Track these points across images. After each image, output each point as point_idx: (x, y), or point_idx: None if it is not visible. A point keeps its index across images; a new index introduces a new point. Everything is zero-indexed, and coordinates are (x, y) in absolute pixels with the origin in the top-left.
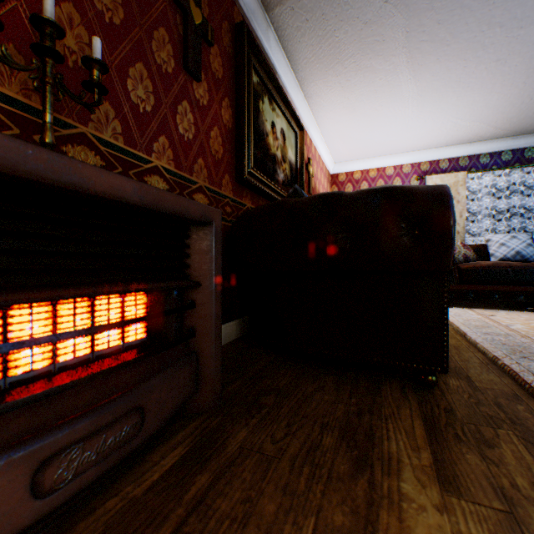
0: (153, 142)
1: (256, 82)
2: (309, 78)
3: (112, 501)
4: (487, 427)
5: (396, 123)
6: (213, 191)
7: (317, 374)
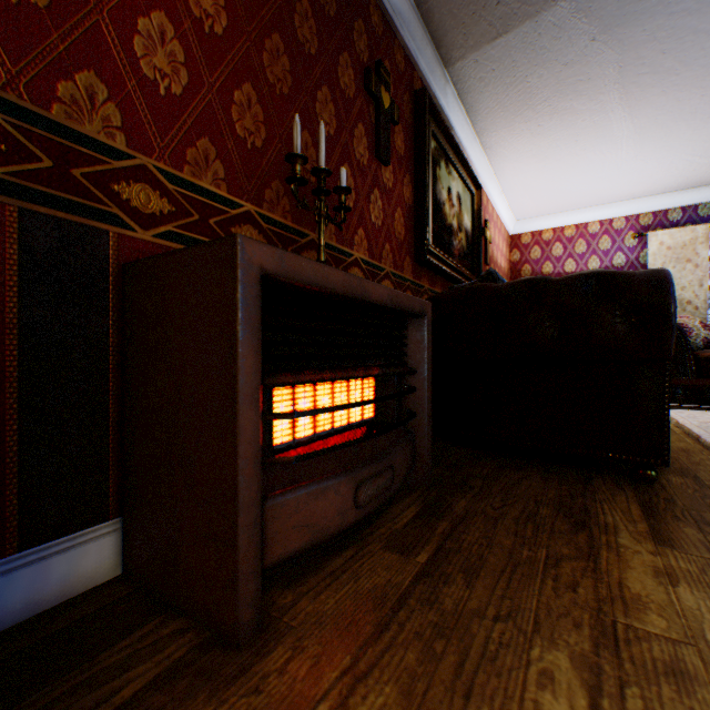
0: (354, 236)
1: (433, 147)
2: (489, 128)
3: (381, 529)
4: (709, 513)
5: (604, 167)
6: (396, 276)
7: (519, 466)
